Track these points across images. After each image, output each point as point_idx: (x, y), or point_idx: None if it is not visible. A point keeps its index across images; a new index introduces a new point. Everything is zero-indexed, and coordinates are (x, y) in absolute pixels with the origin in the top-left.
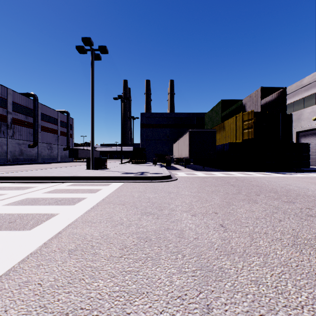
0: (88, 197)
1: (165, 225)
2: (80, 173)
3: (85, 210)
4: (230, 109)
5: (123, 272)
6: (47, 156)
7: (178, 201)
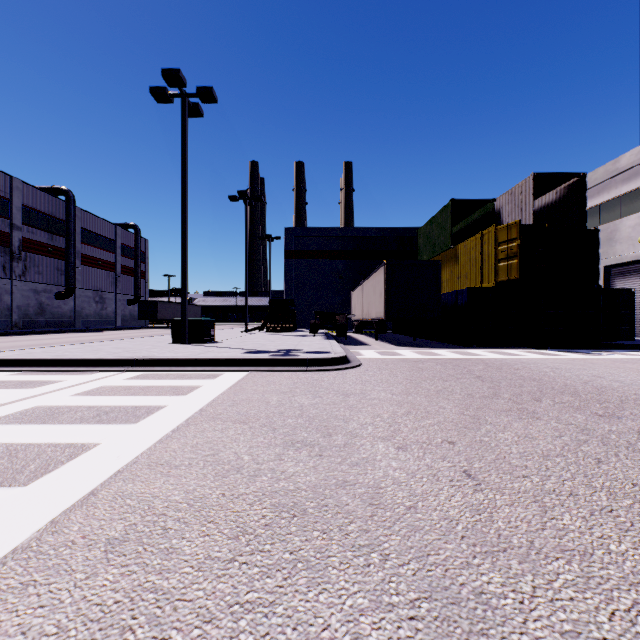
0: (168, 404)
1: (337, 474)
2: (158, 351)
3: (160, 435)
4: (469, 220)
5: (234, 607)
6: (93, 317)
7: (365, 415)
